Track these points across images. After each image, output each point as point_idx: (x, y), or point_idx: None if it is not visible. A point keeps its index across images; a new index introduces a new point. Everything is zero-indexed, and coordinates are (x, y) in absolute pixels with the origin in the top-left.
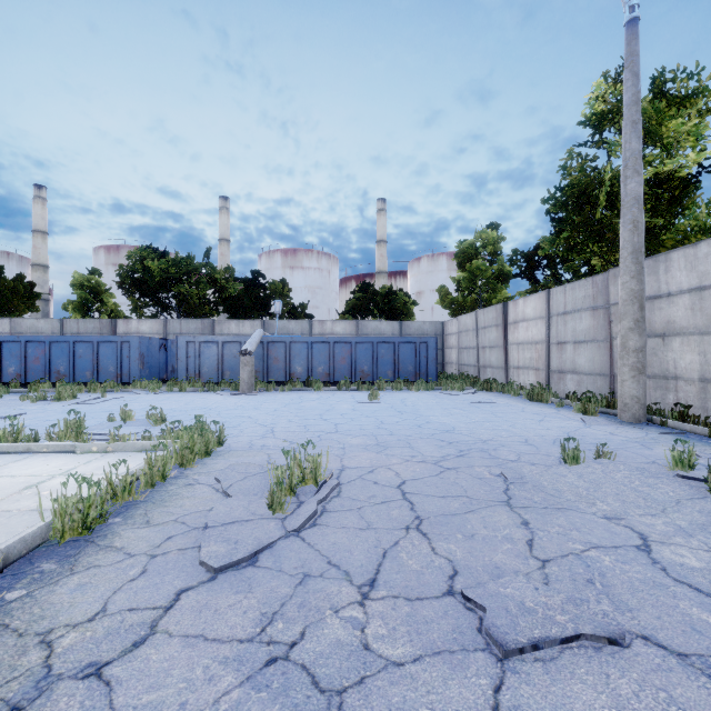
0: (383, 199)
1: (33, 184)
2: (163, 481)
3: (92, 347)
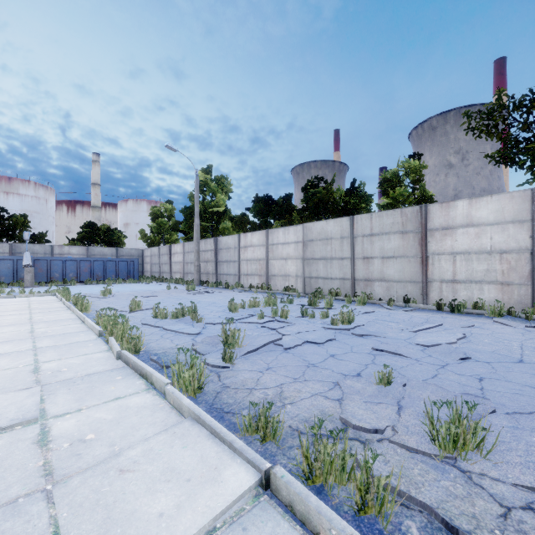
0: (98, 154)
1: None
2: None
3: None
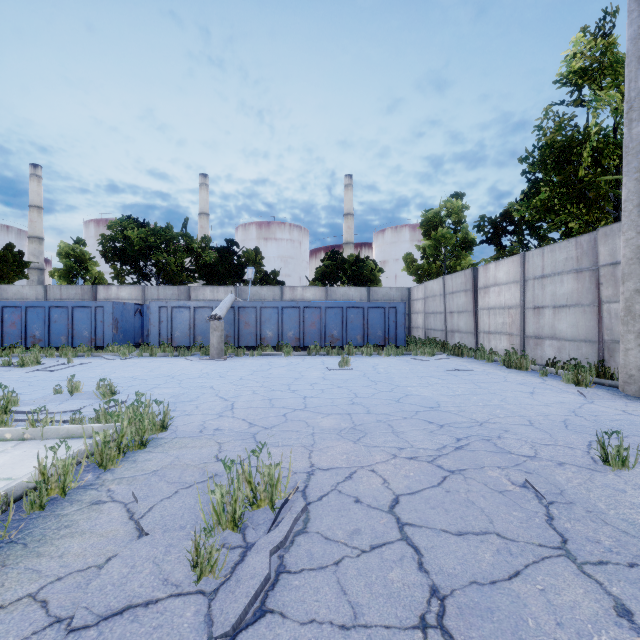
0: (350, 175)
1: (30, 164)
2: (63, 496)
3: (67, 312)
